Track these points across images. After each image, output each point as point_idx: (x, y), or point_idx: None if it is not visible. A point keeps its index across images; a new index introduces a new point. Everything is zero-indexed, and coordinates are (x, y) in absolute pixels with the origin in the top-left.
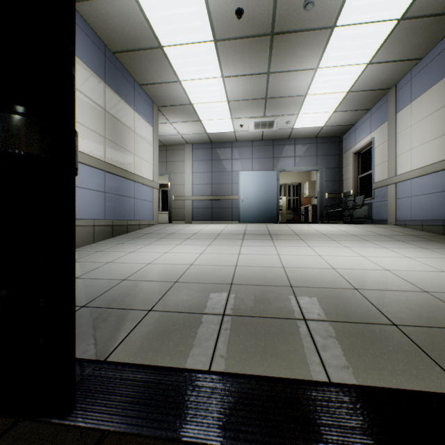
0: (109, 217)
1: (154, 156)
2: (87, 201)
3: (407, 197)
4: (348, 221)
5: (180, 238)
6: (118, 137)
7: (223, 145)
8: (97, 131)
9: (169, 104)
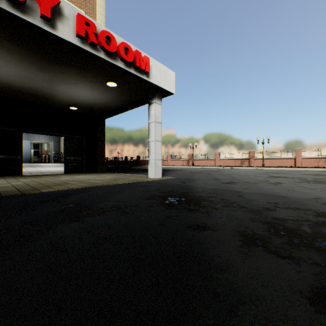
0: None
1: None
2: None
3: None
4: (62, 162)
5: None
6: None
7: None
8: None
9: None
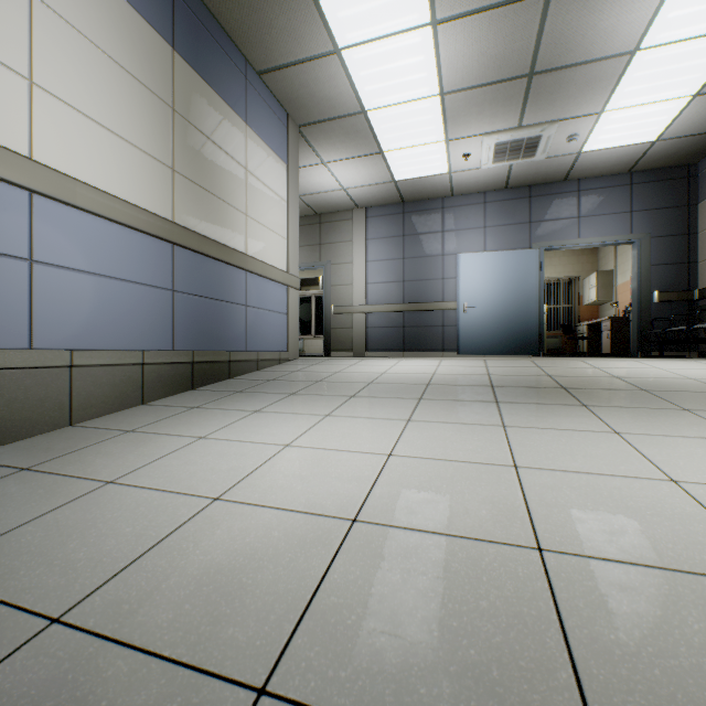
0: (184, 346)
1: (291, 223)
2: (124, 308)
3: None
4: None
5: (334, 396)
6: (207, 174)
7: (425, 206)
8: (153, 152)
9: (319, 118)
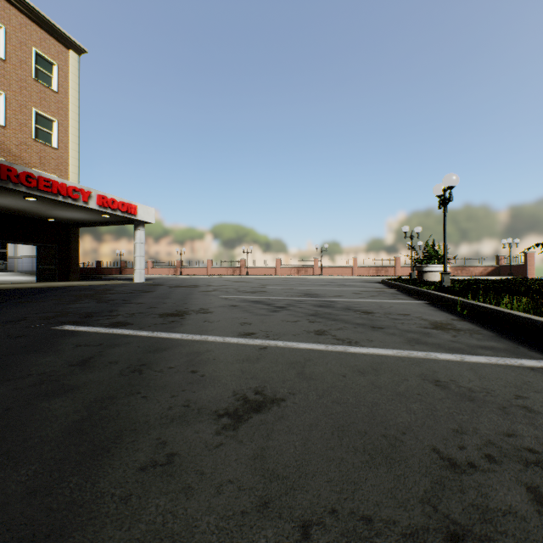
0: None
1: None
2: None
3: (22, 263)
4: None
5: None
6: None
7: None
8: None
9: None
